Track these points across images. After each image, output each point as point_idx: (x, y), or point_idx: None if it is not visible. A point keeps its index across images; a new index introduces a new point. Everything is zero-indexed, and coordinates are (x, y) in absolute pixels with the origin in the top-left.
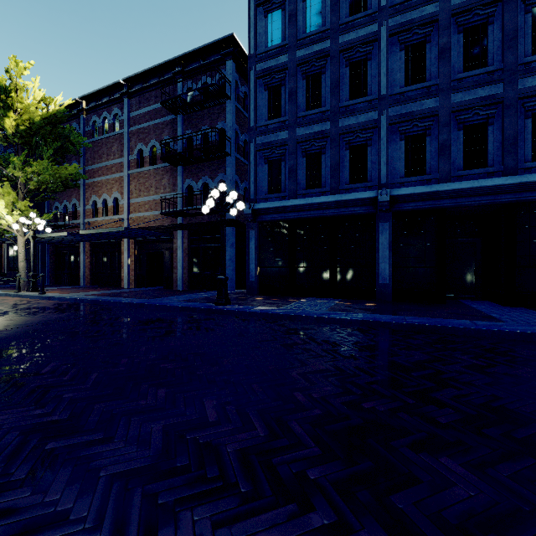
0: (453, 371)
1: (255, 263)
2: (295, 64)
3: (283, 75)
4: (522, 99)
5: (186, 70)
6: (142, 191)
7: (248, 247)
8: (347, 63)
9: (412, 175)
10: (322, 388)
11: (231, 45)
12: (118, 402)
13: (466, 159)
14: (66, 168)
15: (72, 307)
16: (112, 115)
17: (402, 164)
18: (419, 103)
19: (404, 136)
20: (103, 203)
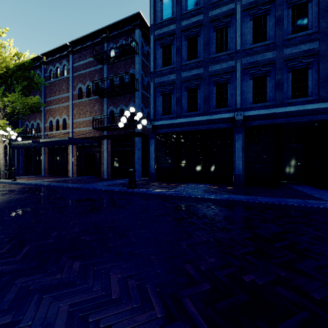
0: (305, 242)
1: (154, 160)
2: (180, 30)
3: (172, 38)
4: None
5: (109, 36)
6: (81, 114)
7: (149, 150)
8: (215, 29)
9: (257, 102)
10: (207, 259)
11: (138, 19)
12: (37, 276)
13: (293, 92)
14: (31, 99)
15: (31, 190)
16: (62, 66)
17: (251, 95)
18: (262, 55)
19: (252, 77)
20: (56, 122)
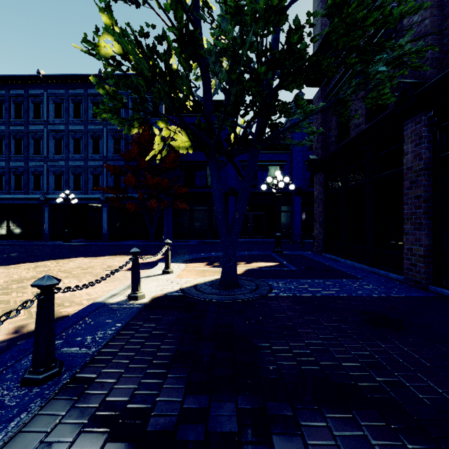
0: None
1: None
2: (8, 132)
3: (3, 135)
4: (90, 168)
5: None
6: None
7: None
8: (33, 138)
9: (57, 190)
10: None
11: None
12: None
13: (75, 186)
14: None
15: None
16: None
17: (54, 185)
18: (58, 162)
19: (55, 174)
20: None
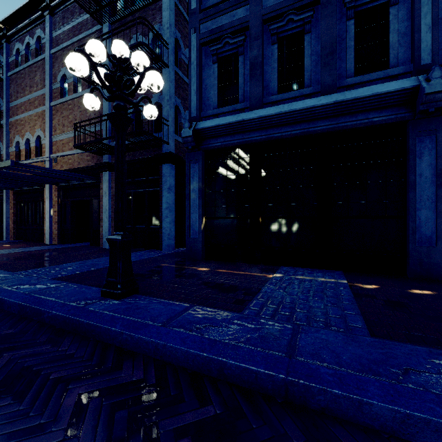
0: None
1: (198, 212)
2: None
3: None
4: None
5: None
6: (66, 126)
7: (188, 188)
8: None
9: None
10: None
11: None
12: None
13: None
14: None
15: None
16: (35, 39)
17: None
18: None
19: None
20: (26, 143)
